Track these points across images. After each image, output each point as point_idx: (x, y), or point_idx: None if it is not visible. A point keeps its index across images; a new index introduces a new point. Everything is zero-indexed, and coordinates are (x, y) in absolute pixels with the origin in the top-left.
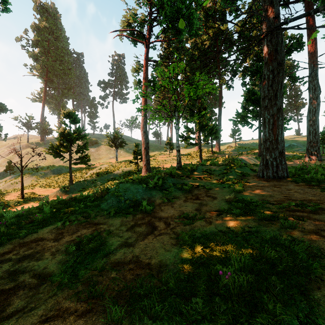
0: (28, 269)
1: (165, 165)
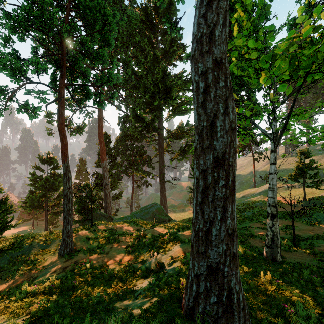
0: None
1: None
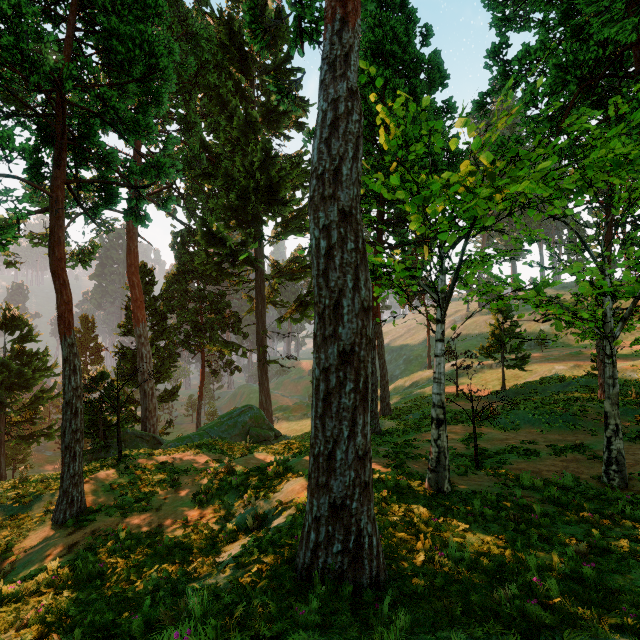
0: (452, 435)
1: None
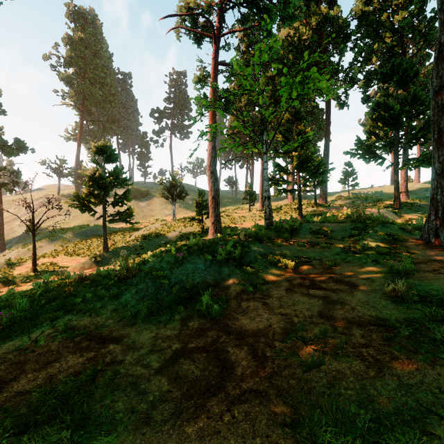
0: None
1: (243, 224)
